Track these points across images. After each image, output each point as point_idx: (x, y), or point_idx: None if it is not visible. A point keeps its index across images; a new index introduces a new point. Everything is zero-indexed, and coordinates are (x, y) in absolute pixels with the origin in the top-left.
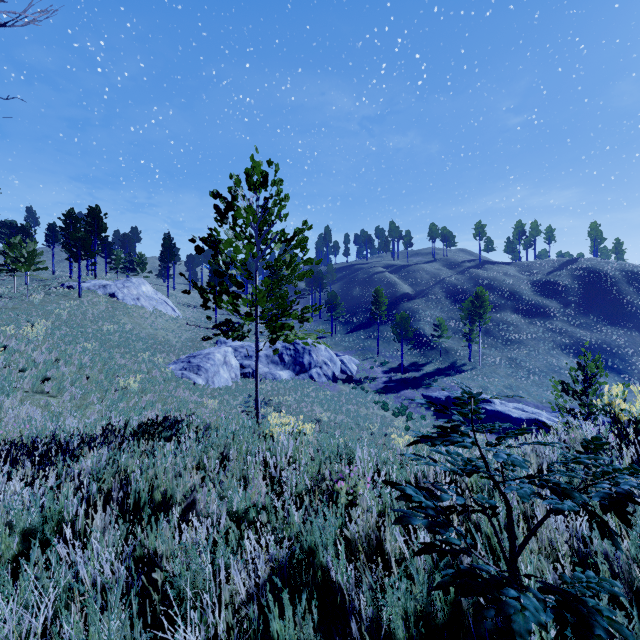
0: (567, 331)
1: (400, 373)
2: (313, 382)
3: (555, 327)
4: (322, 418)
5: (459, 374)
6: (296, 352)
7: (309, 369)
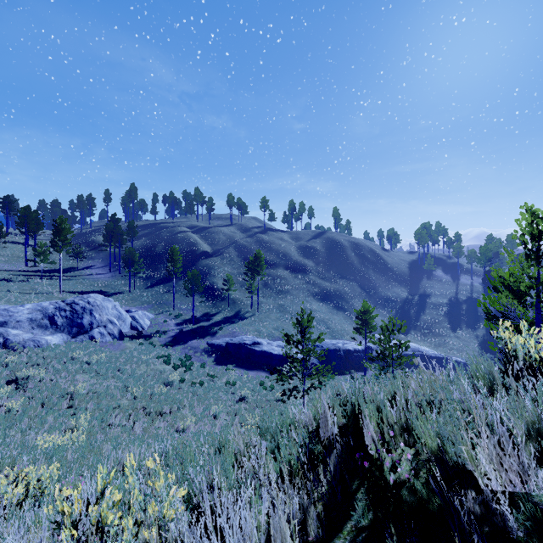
0: (317, 283)
1: (192, 324)
2: (94, 343)
3: (310, 280)
4: (77, 390)
5: (242, 321)
6: (73, 313)
7: (90, 329)
